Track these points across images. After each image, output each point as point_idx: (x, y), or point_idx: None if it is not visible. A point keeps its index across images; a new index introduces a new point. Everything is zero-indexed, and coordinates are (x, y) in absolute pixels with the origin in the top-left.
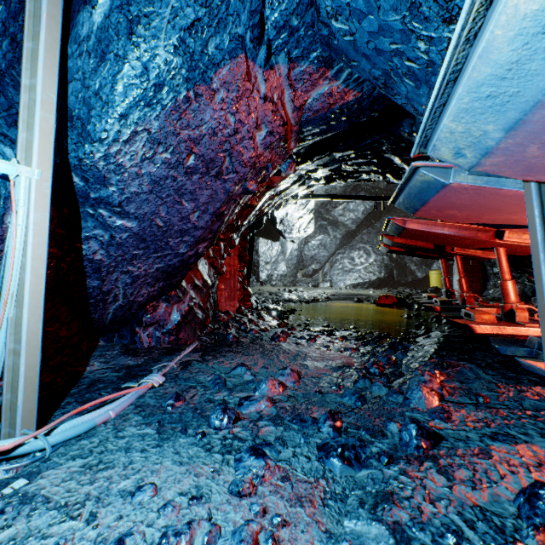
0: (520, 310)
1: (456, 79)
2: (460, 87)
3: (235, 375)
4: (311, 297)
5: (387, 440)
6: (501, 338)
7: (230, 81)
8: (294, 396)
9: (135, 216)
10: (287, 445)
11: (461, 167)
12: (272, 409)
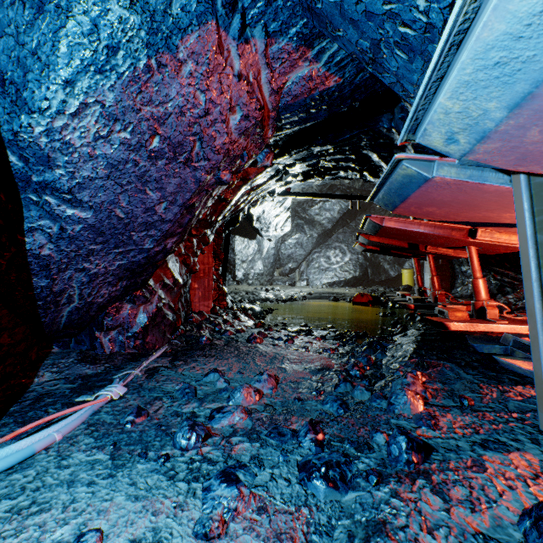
0: (491, 307)
1: (460, 43)
2: (464, 53)
3: (207, 382)
4: (288, 296)
5: (374, 454)
6: (476, 336)
7: (199, 51)
8: (271, 405)
9: (90, 205)
10: (264, 466)
11: (451, 155)
12: (247, 421)
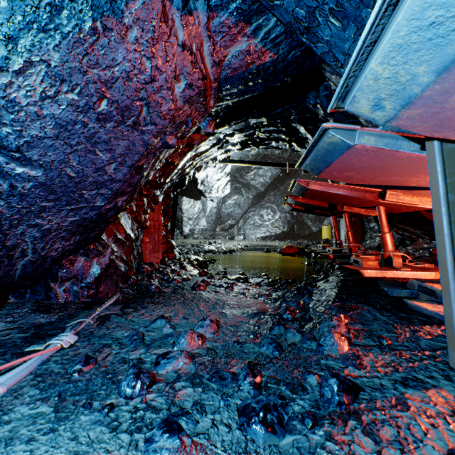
0: (396, 257)
1: (396, 3)
2: (400, 13)
3: (154, 328)
4: (228, 248)
5: (307, 396)
6: (386, 281)
7: (144, 18)
8: (213, 348)
9: (40, 164)
10: (205, 412)
11: (376, 121)
12: (190, 366)
